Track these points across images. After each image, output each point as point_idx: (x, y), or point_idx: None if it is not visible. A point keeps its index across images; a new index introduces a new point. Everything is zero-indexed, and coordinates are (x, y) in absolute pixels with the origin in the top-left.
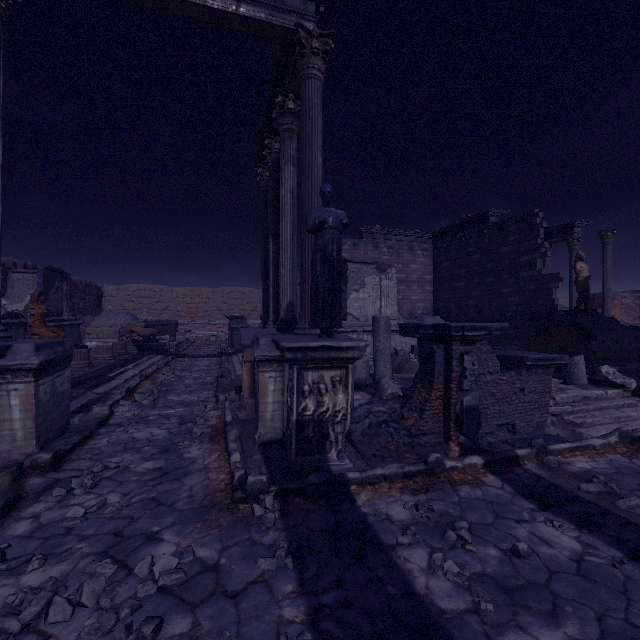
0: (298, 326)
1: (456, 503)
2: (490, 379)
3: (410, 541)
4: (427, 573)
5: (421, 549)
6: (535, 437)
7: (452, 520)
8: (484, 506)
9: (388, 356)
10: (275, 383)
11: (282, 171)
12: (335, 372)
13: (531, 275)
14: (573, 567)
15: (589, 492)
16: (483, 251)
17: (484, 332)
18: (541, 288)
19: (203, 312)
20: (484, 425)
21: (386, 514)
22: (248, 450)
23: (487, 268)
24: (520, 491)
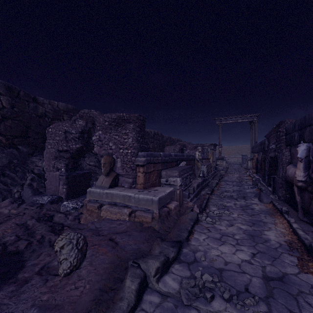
0: None
1: None
2: None
3: None
4: None
5: None
6: None
7: None
8: None
9: None
10: (250, 162)
11: (252, 133)
12: None
13: None
14: None
15: None
16: None
17: None
18: None
19: (232, 153)
20: None
21: None
22: None
23: None
24: None
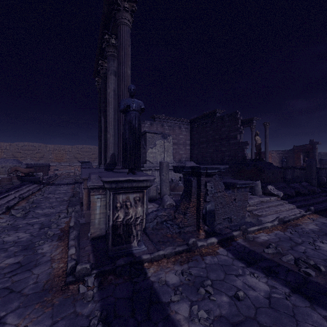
0: (116, 167)
1: (204, 268)
2: (220, 195)
3: (178, 298)
4: (189, 320)
5: (185, 303)
6: (241, 223)
7: (202, 279)
8: (219, 268)
9: (168, 183)
10: (101, 201)
11: (108, 78)
12: (136, 194)
13: (235, 142)
14: (267, 303)
15: (269, 253)
16: (214, 130)
17: (217, 170)
18: (239, 148)
19: (66, 159)
20: (217, 219)
21: (165, 281)
22: (83, 243)
23: (215, 138)
24: (236, 256)
